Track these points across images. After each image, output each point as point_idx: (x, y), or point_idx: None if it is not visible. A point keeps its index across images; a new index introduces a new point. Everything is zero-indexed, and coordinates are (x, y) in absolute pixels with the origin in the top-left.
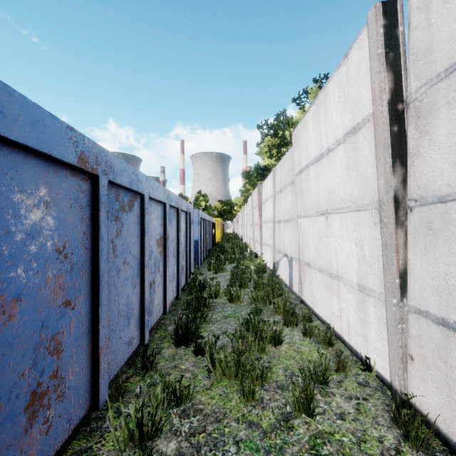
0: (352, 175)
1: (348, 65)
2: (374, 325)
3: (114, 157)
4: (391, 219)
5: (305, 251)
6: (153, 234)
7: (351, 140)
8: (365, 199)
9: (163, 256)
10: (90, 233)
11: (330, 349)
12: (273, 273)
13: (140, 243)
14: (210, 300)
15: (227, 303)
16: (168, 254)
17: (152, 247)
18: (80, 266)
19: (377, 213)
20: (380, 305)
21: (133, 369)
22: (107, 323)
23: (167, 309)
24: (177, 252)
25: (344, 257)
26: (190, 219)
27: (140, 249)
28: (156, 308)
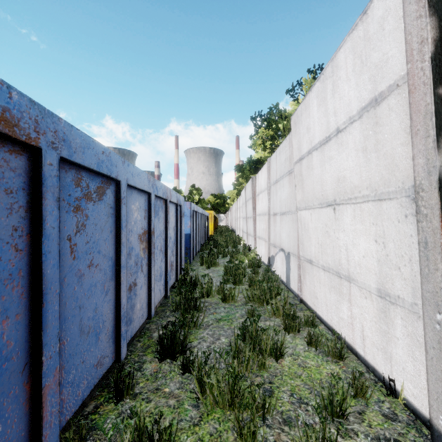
0: (371, 157)
1: (367, 23)
2: (402, 341)
3: (70, 127)
4: (435, 209)
5: (306, 246)
6: (134, 228)
7: (371, 115)
8: (390, 185)
9: (147, 252)
10: (27, 228)
11: (342, 363)
12: (268, 268)
13: (115, 239)
14: (202, 299)
15: (220, 302)
16: (153, 250)
17: (133, 243)
18: (7, 277)
19: (410, 202)
20: (412, 318)
21: (106, 393)
22: (57, 350)
23: (153, 313)
24: (165, 247)
25: (358, 256)
26: (181, 212)
27: (114, 246)
28: (138, 314)
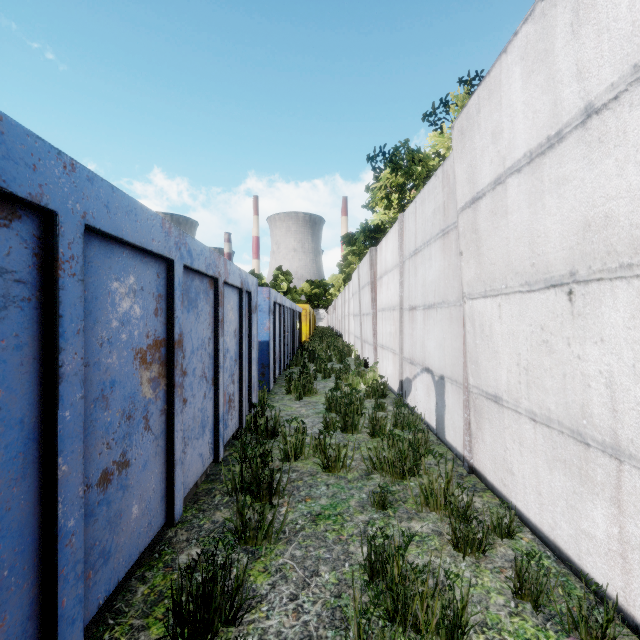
0: None
1: None
2: None
3: None
4: None
5: (484, 368)
6: (120, 335)
7: None
8: None
9: (166, 386)
10: None
11: None
12: (400, 399)
13: (41, 367)
14: (285, 464)
15: (319, 472)
16: (181, 379)
17: (116, 371)
18: None
19: None
20: None
21: None
22: None
23: (178, 511)
24: (214, 370)
25: None
26: (250, 304)
27: (36, 386)
28: (134, 528)
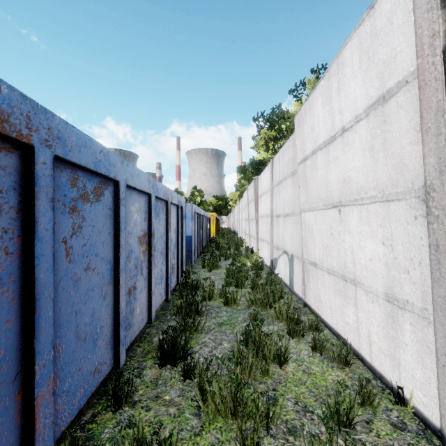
0: (378, 157)
1: (374, 18)
2: (411, 348)
3: (65, 124)
4: None
5: (310, 248)
6: (133, 230)
7: (378, 113)
8: (399, 185)
9: (148, 255)
10: (18, 230)
11: (347, 370)
12: (271, 271)
13: (114, 241)
14: (203, 302)
15: (222, 306)
16: (154, 252)
17: (132, 246)
18: None
19: (420, 203)
20: (421, 323)
21: (104, 401)
22: (51, 358)
23: (153, 317)
24: (166, 250)
25: (364, 258)
26: (182, 214)
27: (113, 249)
28: (138, 318)
